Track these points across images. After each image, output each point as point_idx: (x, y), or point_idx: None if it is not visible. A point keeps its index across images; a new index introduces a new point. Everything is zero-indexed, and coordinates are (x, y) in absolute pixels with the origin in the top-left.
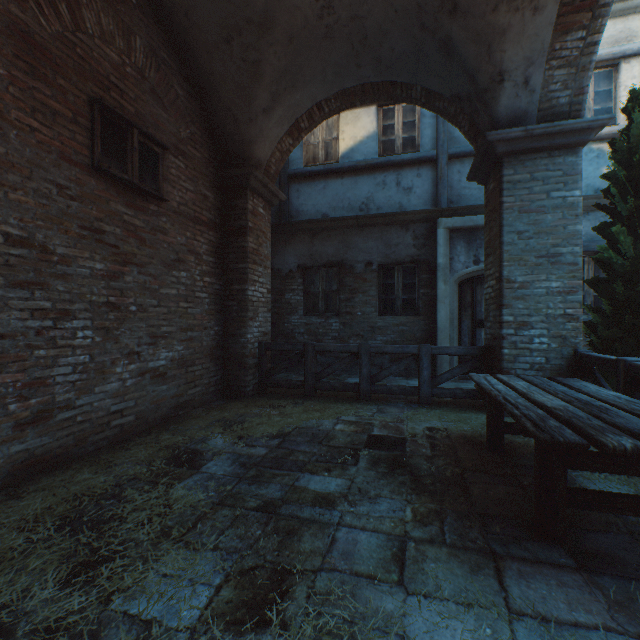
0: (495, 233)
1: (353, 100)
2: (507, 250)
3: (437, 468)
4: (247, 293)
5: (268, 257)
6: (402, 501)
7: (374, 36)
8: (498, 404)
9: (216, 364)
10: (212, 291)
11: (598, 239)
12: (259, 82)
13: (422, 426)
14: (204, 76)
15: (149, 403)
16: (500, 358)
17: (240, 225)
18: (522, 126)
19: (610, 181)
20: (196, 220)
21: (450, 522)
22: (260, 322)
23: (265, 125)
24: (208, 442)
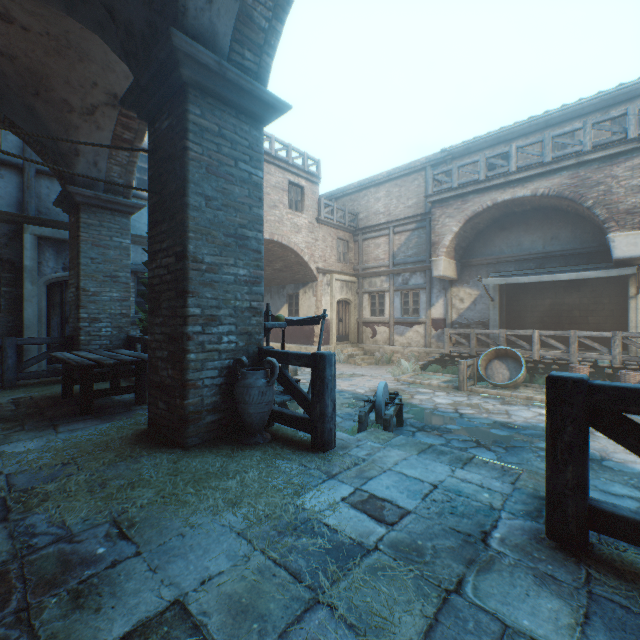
0: (76, 255)
1: None
2: (84, 269)
3: (22, 412)
4: None
5: None
6: None
7: None
8: (64, 361)
9: None
10: None
11: None
12: None
13: (8, 399)
14: None
15: None
16: (79, 343)
17: None
18: (95, 189)
19: None
20: None
21: (30, 424)
22: None
23: None
24: None
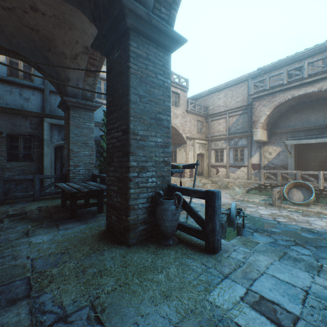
0: (68, 132)
1: None
2: (72, 139)
3: (42, 215)
4: None
5: None
6: (27, 225)
7: (9, 34)
8: (62, 189)
9: None
10: None
11: None
12: None
13: (35, 207)
14: None
15: None
16: (69, 178)
17: None
18: (77, 98)
19: (104, 122)
20: None
21: (45, 224)
22: None
23: None
24: None
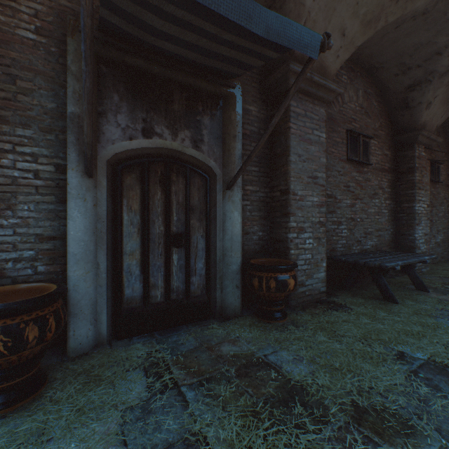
0: None
1: None
2: None
3: None
4: None
5: None
6: None
7: None
8: None
9: None
10: (448, 213)
11: None
12: None
13: None
14: None
15: (436, 253)
16: None
17: None
18: None
19: None
20: (445, 185)
21: None
22: None
23: None
24: None
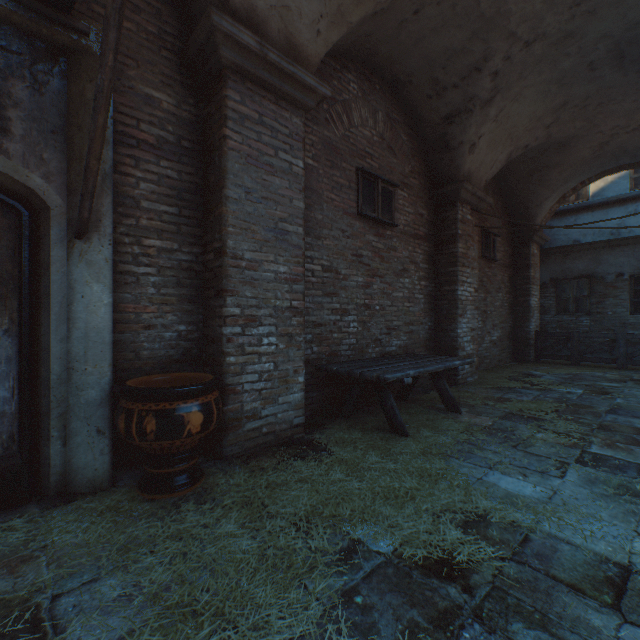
0: None
1: (609, 173)
2: None
3: None
4: (529, 302)
5: (537, 279)
6: None
7: (631, 150)
8: None
9: (509, 342)
10: (508, 302)
11: None
12: (545, 188)
13: None
14: (510, 190)
15: (491, 356)
16: None
17: (524, 263)
18: None
19: None
20: (503, 265)
21: None
22: (534, 319)
23: (544, 205)
24: (532, 372)
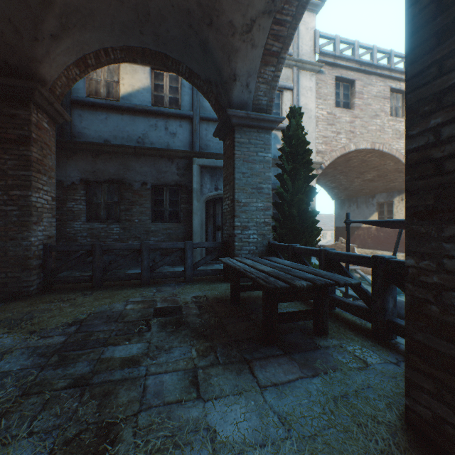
0: (230, 172)
1: (135, 57)
2: (237, 183)
3: (205, 320)
4: (31, 199)
5: (53, 168)
6: (188, 346)
7: (156, 16)
8: (242, 273)
9: None
10: None
11: (275, 182)
12: (48, 8)
13: (190, 296)
14: None
15: None
16: (234, 248)
17: (22, 134)
18: (245, 111)
19: (282, 152)
20: None
21: (220, 350)
22: (45, 226)
23: (53, 49)
24: None
